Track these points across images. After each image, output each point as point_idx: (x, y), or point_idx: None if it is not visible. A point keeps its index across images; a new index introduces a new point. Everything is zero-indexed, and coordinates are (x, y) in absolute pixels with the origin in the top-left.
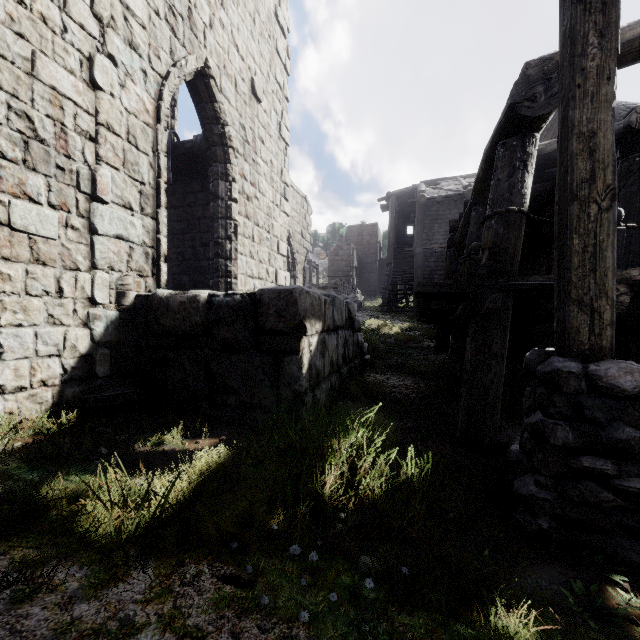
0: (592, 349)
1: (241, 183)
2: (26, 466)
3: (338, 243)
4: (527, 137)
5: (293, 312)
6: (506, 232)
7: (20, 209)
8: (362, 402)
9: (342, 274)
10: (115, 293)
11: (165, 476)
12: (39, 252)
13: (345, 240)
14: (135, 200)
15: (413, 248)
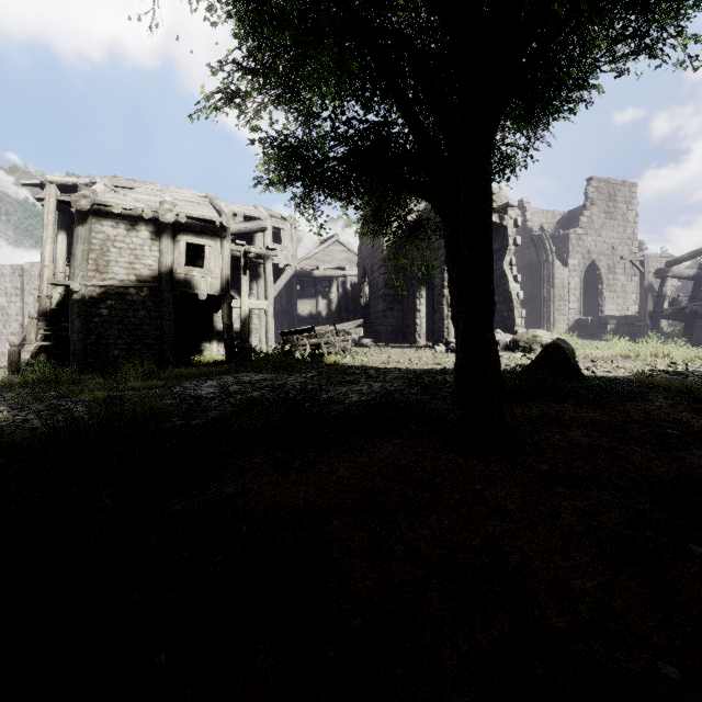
0: (641, 321)
1: (607, 282)
2: None
3: None
4: (663, 279)
5: (606, 320)
6: (656, 300)
7: (559, 308)
8: None
9: None
10: (572, 319)
11: None
12: (561, 314)
13: None
14: (575, 301)
15: None
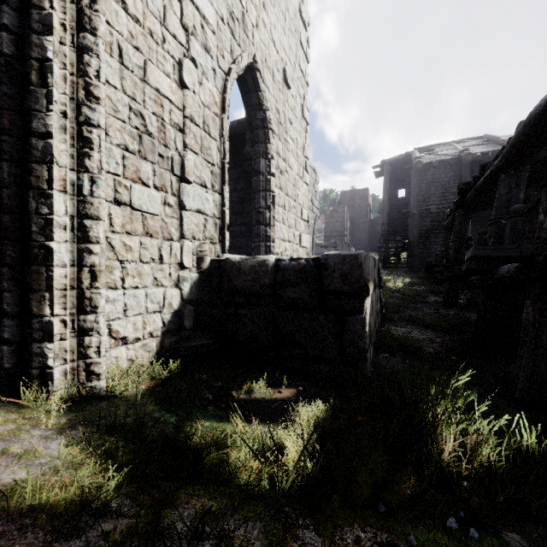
0: None
1: (276, 159)
2: (159, 409)
3: (333, 207)
4: None
5: (358, 275)
6: None
7: (137, 192)
8: (399, 355)
9: (337, 234)
10: (196, 258)
11: (270, 425)
12: (148, 226)
13: (338, 204)
14: (208, 179)
15: (410, 210)
